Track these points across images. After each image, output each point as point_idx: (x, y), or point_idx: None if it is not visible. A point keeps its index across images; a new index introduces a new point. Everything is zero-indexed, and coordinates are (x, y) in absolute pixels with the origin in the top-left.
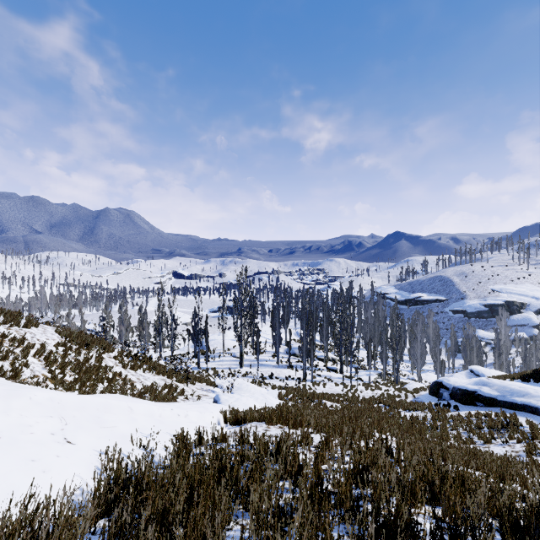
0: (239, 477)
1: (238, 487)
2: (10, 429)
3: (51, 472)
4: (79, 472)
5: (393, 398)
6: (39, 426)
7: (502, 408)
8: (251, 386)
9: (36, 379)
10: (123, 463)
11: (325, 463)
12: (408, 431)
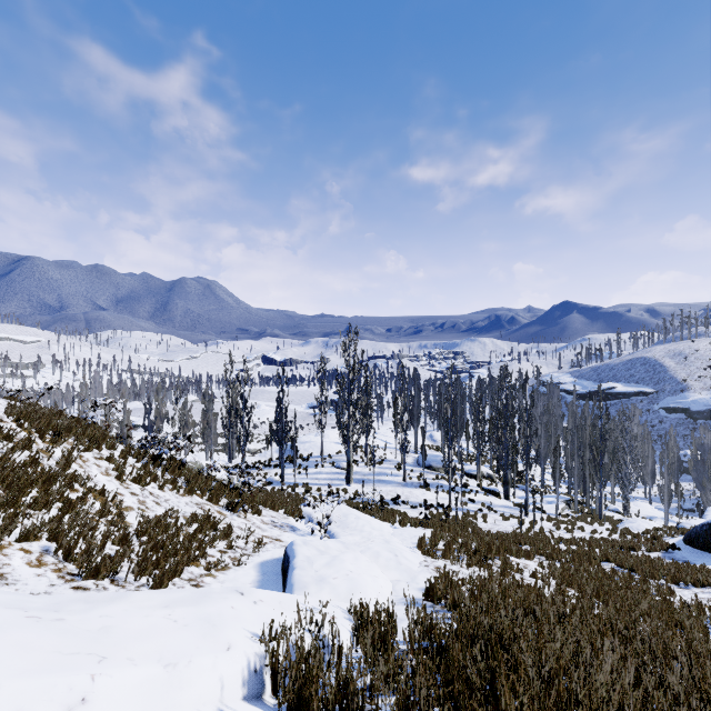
0: None
1: None
2: None
3: None
4: None
5: (628, 552)
6: None
7: None
8: (364, 519)
9: None
10: None
11: None
12: None
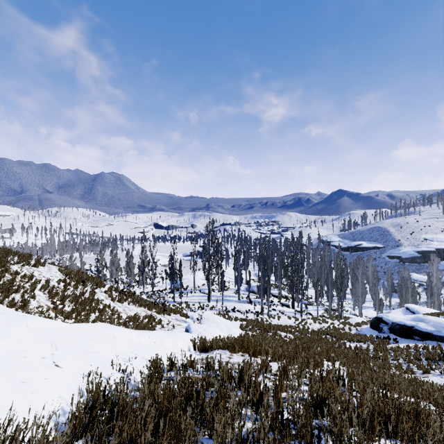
0: (204, 404)
1: (203, 414)
2: (7, 353)
3: (38, 393)
4: (63, 393)
5: (338, 331)
6: (32, 351)
7: (438, 342)
8: (217, 317)
9: (41, 308)
10: (103, 386)
11: (283, 391)
12: (354, 360)
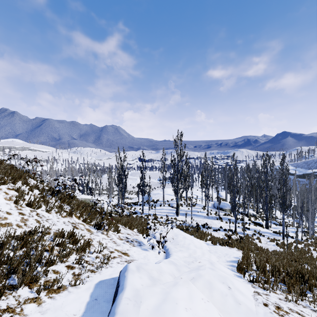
0: None
1: None
2: None
3: None
4: None
5: None
6: None
7: None
8: (189, 238)
9: None
10: None
11: None
12: None
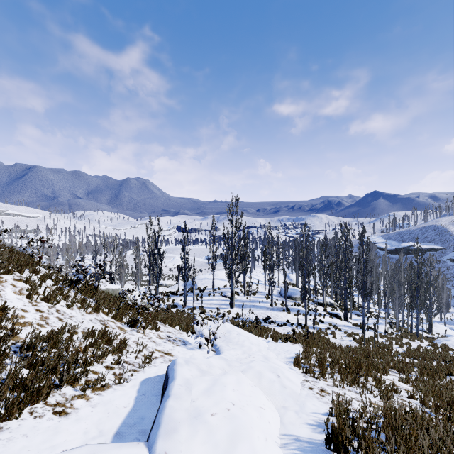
0: None
1: None
2: None
3: None
4: None
5: None
6: None
7: None
8: (244, 335)
9: None
10: None
11: None
12: None
